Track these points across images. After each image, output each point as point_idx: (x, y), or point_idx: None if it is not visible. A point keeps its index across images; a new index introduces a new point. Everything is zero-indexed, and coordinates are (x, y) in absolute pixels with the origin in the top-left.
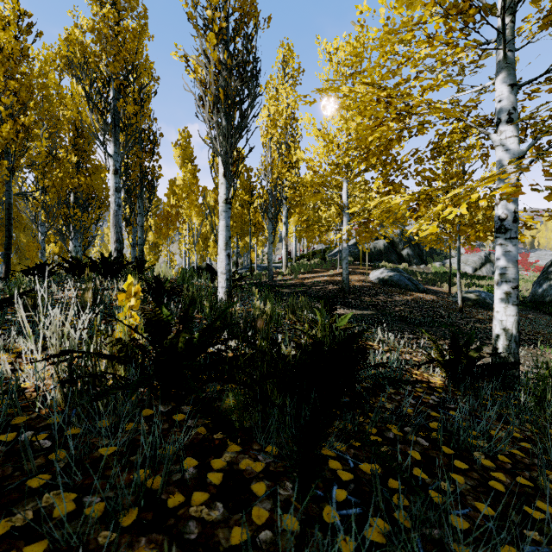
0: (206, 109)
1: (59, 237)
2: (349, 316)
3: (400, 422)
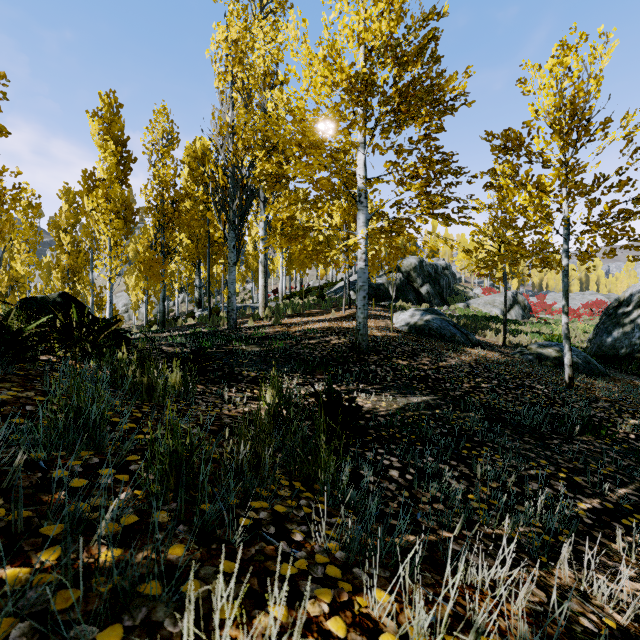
0: None
1: None
2: None
3: None
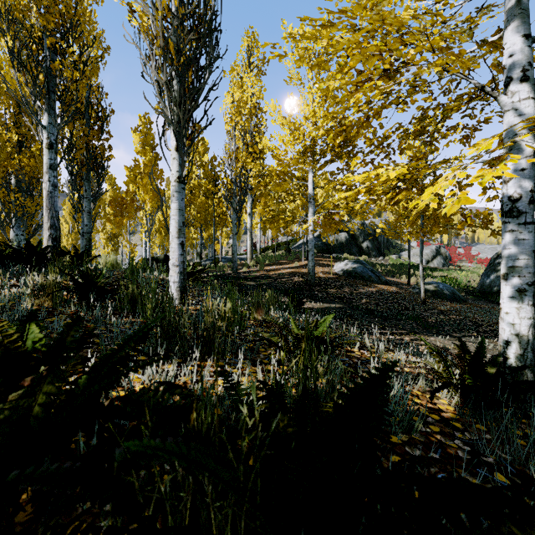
0: (153, 66)
1: None
2: (330, 319)
3: None
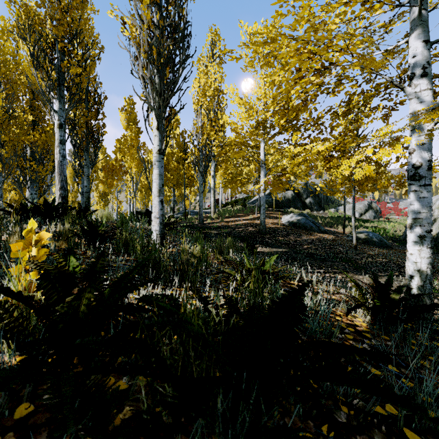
0: (140, 66)
1: (17, 186)
2: (274, 258)
3: (350, 396)
